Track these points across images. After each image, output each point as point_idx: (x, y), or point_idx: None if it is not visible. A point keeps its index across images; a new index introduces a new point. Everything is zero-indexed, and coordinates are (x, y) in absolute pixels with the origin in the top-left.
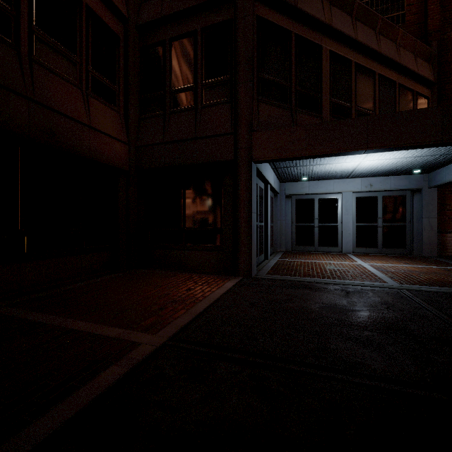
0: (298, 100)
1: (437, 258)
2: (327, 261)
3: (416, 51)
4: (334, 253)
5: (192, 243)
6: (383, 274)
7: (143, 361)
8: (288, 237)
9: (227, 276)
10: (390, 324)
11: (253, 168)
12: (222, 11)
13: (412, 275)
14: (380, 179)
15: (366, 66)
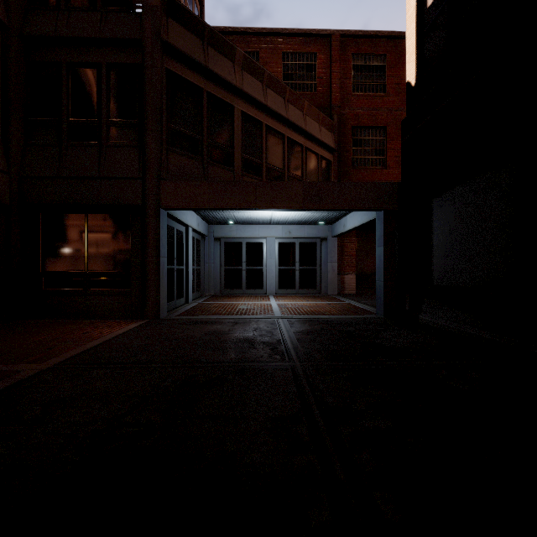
0: (210, 153)
1: (335, 295)
2: (245, 302)
3: (320, 121)
4: (258, 295)
5: (96, 288)
6: (279, 309)
7: (27, 378)
8: (217, 281)
9: (135, 319)
10: (244, 339)
11: (163, 214)
12: (130, 53)
13: (299, 309)
14: (297, 227)
15: (276, 128)
